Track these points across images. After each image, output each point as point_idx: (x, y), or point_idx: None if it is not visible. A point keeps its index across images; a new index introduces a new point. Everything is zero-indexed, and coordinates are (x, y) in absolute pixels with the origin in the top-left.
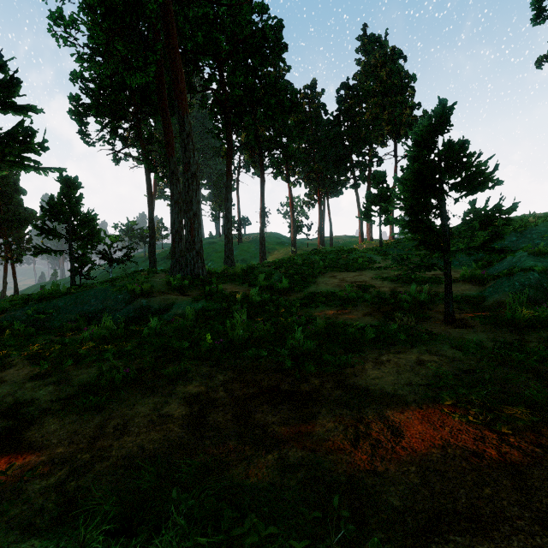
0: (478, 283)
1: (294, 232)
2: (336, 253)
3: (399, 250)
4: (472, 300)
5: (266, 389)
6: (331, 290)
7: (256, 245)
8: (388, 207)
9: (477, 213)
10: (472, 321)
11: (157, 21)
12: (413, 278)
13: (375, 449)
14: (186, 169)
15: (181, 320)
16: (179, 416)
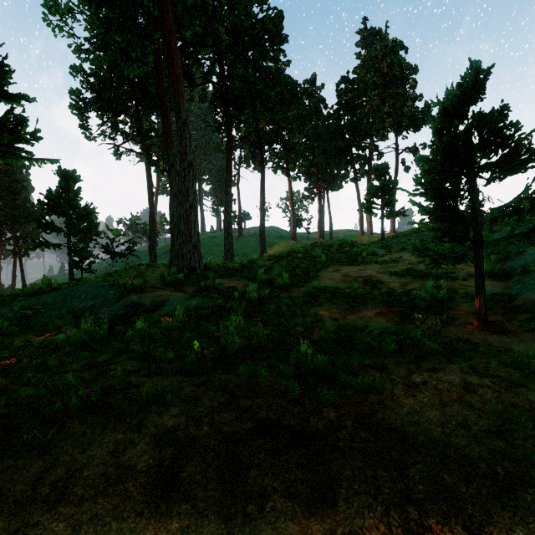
0: (498, 279)
1: (294, 226)
2: (338, 247)
3: (402, 243)
4: (499, 299)
5: (265, 423)
6: (336, 286)
7: (256, 239)
8: (390, 199)
9: (517, 196)
10: (509, 325)
11: (155, 9)
12: (425, 273)
13: None
14: (182, 158)
15: (171, 320)
16: (143, 468)
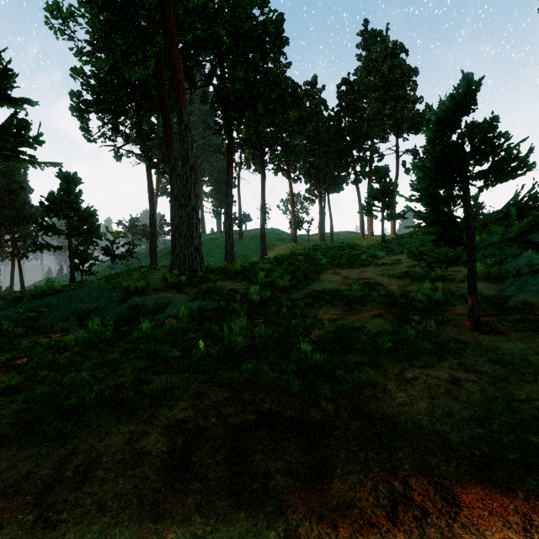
0: (494, 281)
1: (294, 228)
2: (339, 249)
3: (402, 246)
4: (493, 300)
5: (268, 415)
6: (336, 288)
7: (257, 241)
8: (391, 202)
9: (507, 203)
10: (500, 325)
11: (156, 13)
12: (423, 275)
13: (423, 528)
14: (184, 162)
15: (175, 322)
16: (158, 454)
